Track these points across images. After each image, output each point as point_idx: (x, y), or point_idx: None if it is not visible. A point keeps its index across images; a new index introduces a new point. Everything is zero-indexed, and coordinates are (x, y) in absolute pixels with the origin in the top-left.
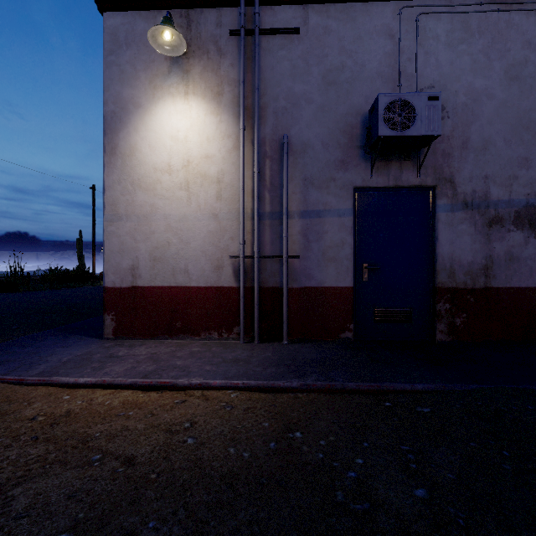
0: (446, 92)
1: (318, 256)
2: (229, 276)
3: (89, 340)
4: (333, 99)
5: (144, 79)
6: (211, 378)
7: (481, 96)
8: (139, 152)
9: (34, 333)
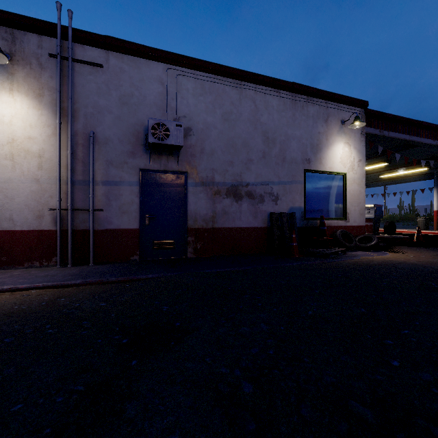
0: (193, 121)
1: (116, 210)
2: (49, 223)
3: None
4: (126, 113)
5: None
6: (20, 285)
7: (210, 126)
8: None
9: None
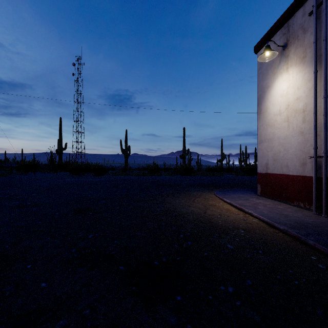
0: None
1: None
2: (310, 170)
3: (252, 194)
4: None
5: (270, 73)
6: (255, 213)
7: None
8: (268, 109)
9: (244, 189)
